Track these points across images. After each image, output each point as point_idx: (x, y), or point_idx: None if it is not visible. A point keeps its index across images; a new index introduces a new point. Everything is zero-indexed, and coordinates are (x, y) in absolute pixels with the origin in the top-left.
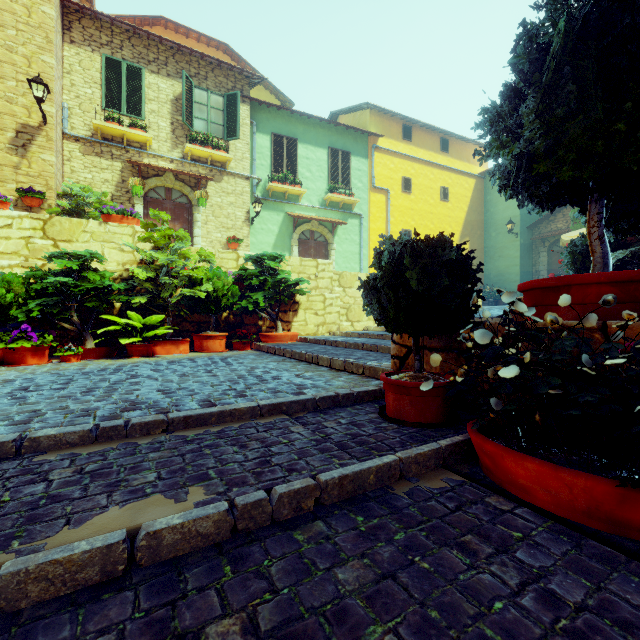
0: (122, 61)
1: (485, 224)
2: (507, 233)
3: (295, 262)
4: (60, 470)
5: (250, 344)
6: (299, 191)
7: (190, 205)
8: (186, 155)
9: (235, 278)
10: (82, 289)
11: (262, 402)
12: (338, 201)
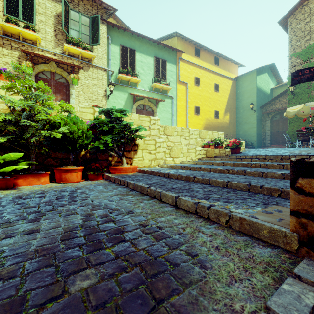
0: None
1: (237, 105)
2: (249, 110)
3: (135, 117)
4: None
5: (102, 174)
6: (137, 80)
7: (67, 84)
8: (65, 52)
9: (91, 126)
10: None
11: None
12: (159, 88)
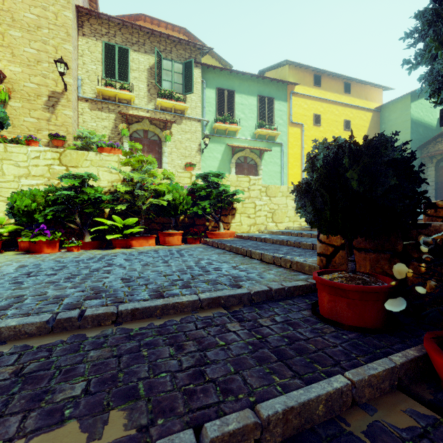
0: (115, 45)
1: None
2: None
3: (233, 178)
4: (2, 368)
5: (200, 239)
6: (236, 128)
7: (160, 141)
8: (157, 107)
9: (189, 191)
10: (81, 199)
11: (202, 295)
12: (264, 134)
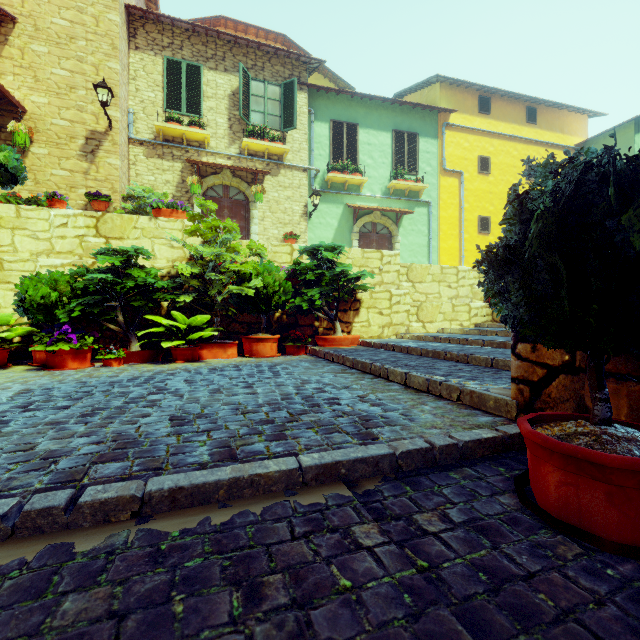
0: (182, 61)
1: None
2: None
3: (356, 254)
4: None
5: (305, 348)
6: (360, 180)
7: (247, 202)
8: (243, 150)
9: (288, 273)
10: (124, 287)
11: (306, 459)
12: (403, 188)
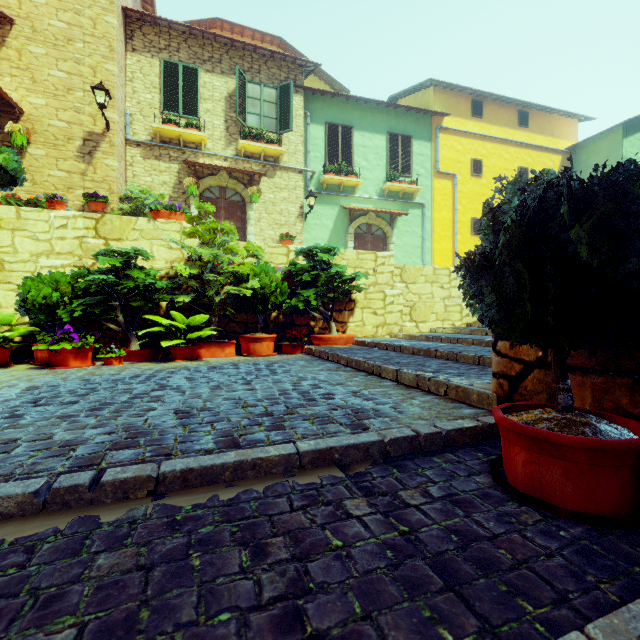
0: (179, 63)
1: None
2: None
3: (351, 255)
4: None
5: (301, 347)
6: (355, 182)
7: (243, 203)
8: (239, 152)
9: (285, 274)
10: (124, 287)
11: (303, 445)
12: (398, 190)
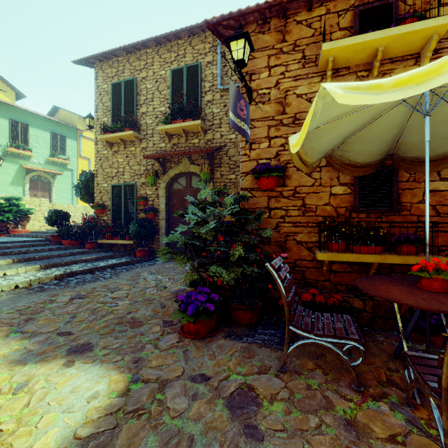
0: None
1: None
2: None
3: (28, 199)
4: None
5: (3, 234)
6: (30, 154)
7: None
8: None
9: None
10: None
11: (21, 240)
12: (57, 161)
